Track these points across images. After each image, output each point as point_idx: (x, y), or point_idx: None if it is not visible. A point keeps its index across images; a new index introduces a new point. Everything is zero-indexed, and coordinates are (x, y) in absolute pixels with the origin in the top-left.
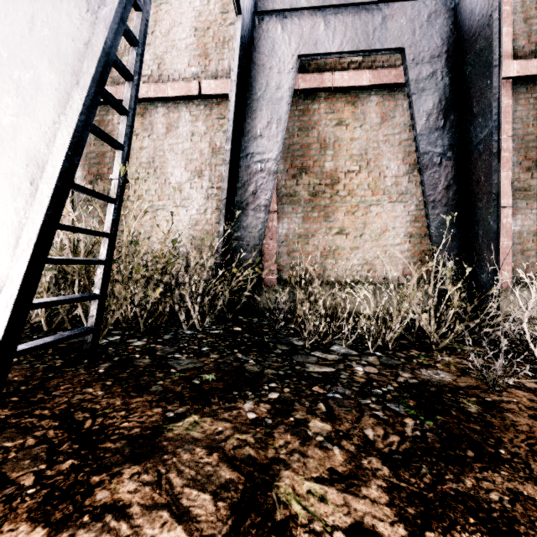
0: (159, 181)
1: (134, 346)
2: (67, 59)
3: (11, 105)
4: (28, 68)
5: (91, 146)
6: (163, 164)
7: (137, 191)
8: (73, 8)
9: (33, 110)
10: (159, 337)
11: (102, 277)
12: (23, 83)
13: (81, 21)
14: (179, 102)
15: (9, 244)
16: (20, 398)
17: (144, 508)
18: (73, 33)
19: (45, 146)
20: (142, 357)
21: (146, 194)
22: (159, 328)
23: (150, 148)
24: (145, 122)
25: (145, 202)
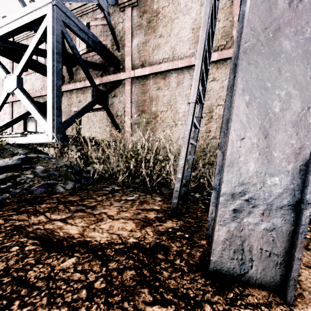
0: (173, 112)
1: (197, 196)
2: (302, 84)
3: (278, 104)
4: (283, 89)
5: (139, 97)
6: (175, 103)
7: (161, 118)
8: (299, 63)
9: (290, 105)
10: (202, 193)
11: (192, 163)
12: (281, 95)
13: (305, 68)
14: (183, 69)
15: (292, 157)
16: (188, 215)
17: (305, 266)
18: (302, 74)
19: (300, 119)
20: (210, 202)
21: (166, 119)
22: (195, 188)
23: (168, 95)
24: (166, 82)
25: (166, 123)
